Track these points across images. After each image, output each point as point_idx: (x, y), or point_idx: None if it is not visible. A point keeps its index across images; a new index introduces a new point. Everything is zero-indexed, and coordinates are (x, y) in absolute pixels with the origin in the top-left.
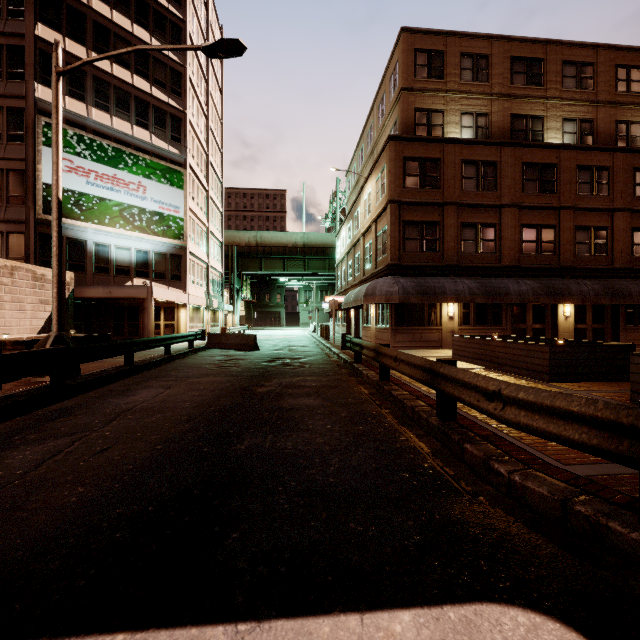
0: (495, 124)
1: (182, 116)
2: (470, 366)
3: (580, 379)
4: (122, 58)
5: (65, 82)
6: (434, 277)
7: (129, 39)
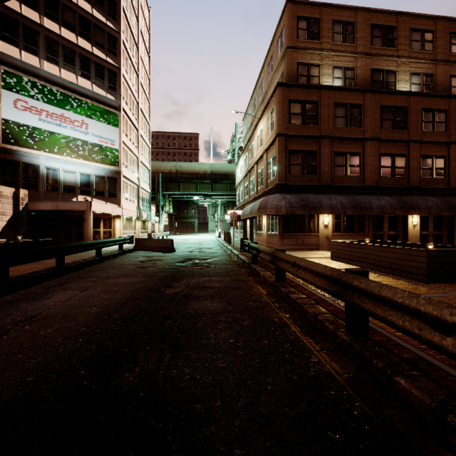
0: (359, 76)
1: (117, 71)
2: (348, 266)
3: (453, 280)
4: (69, 23)
5: (21, 39)
6: (313, 194)
7: (74, 9)
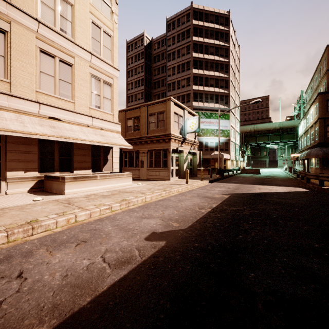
0: None
1: (228, 94)
2: None
3: None
4: (211, 84)
5: (198, 98)
6: None
7: (213, 77)
